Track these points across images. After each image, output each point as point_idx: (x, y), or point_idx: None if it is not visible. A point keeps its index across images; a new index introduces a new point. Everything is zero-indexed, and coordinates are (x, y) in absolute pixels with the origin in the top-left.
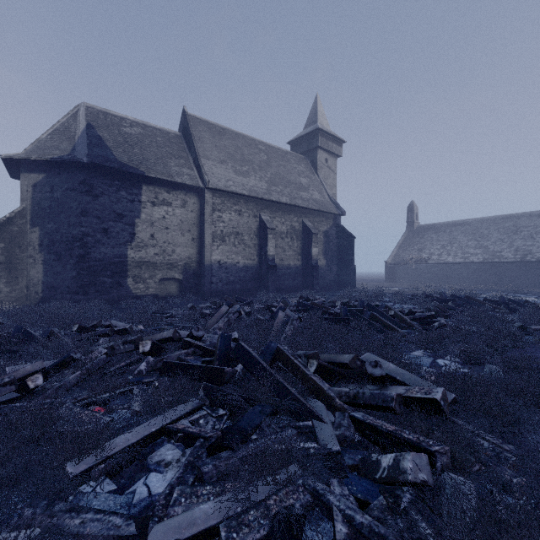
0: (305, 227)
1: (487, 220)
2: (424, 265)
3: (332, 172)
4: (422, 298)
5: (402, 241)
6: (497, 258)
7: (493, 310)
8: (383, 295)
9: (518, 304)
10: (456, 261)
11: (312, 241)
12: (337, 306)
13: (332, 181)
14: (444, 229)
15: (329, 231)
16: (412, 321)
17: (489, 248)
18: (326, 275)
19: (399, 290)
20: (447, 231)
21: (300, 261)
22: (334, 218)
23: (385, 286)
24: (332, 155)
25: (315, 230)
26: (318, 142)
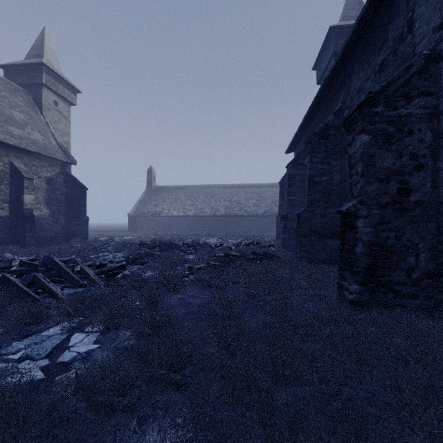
0: (13, 169)
1: (198, 187)
2: (158, 217)
3: (65, 118)
4: (137, 246)
5: (142, 197)
6: (202, 213)
7: (186, 251)
8: (108, 245)
9: (201, 245)
10: (179, 214)
11: (24, 187)
12: (14, 266)
13: (64, 128)
14: (172, 191)
15: (55, 179)
16: (96, 276)
17: (198, 206)
18: (50, 226)
19: (132, 239)
20: (174, 192)
21: (7, 209)
22: (62, 165)
23: (124, 235)
24: (65, 101)
25: (29, 174)
26: (43, 78)
